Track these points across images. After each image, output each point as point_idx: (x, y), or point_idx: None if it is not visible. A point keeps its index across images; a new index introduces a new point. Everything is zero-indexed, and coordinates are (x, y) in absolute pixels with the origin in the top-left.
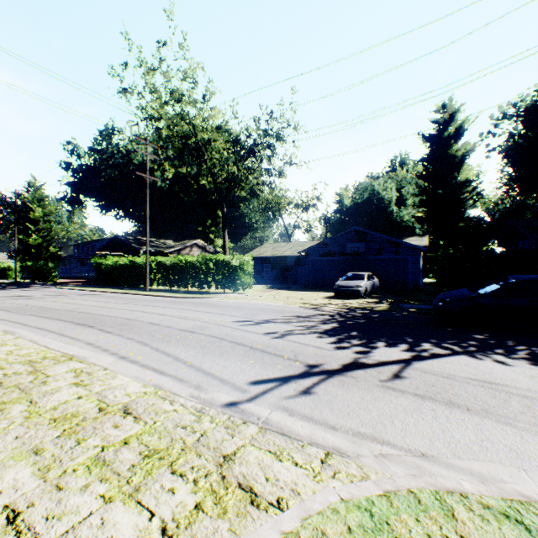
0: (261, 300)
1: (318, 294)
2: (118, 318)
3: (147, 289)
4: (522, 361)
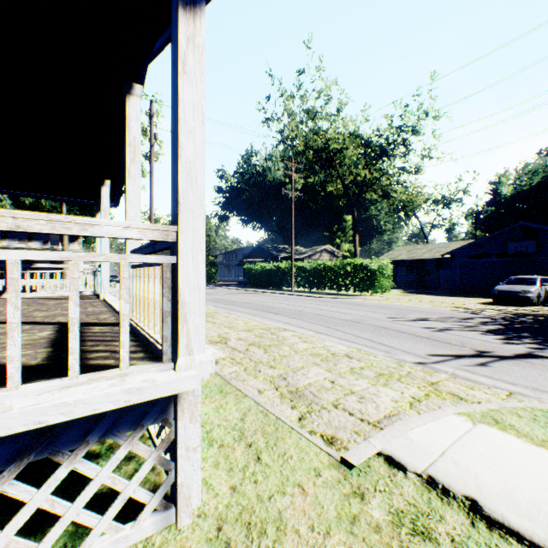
0: (404, 302)
1: (469, 300)
2: (288, 309)
3: (292, 290)
4: None
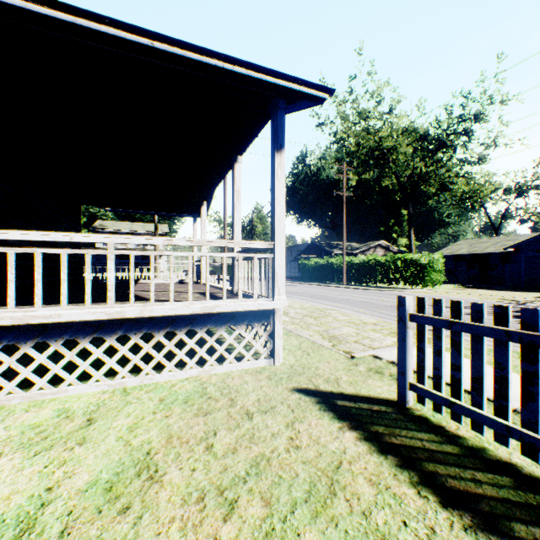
0: (451, 295)
1: (528, 294)
2: (337, 298)
3: (343, 283)
4: None
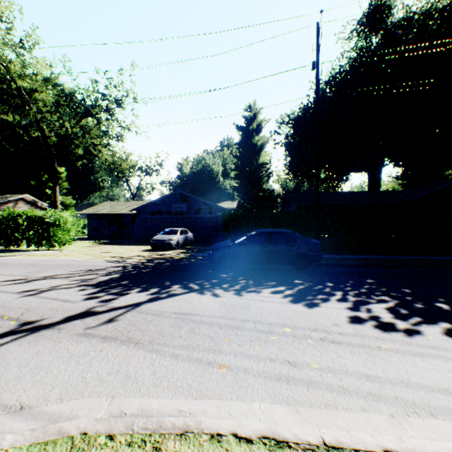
0: (70, 256)
1: (140, 248)
2: None
3: None
4: (231, 291)
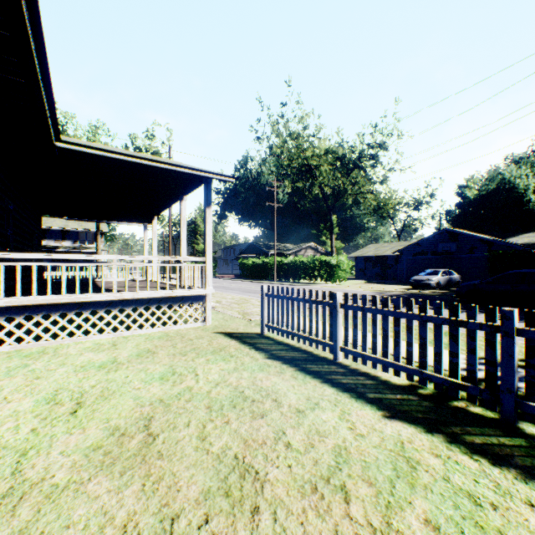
0: (347, 288)
1: (400, 287)
2: None
3: (274, 280)
4: None
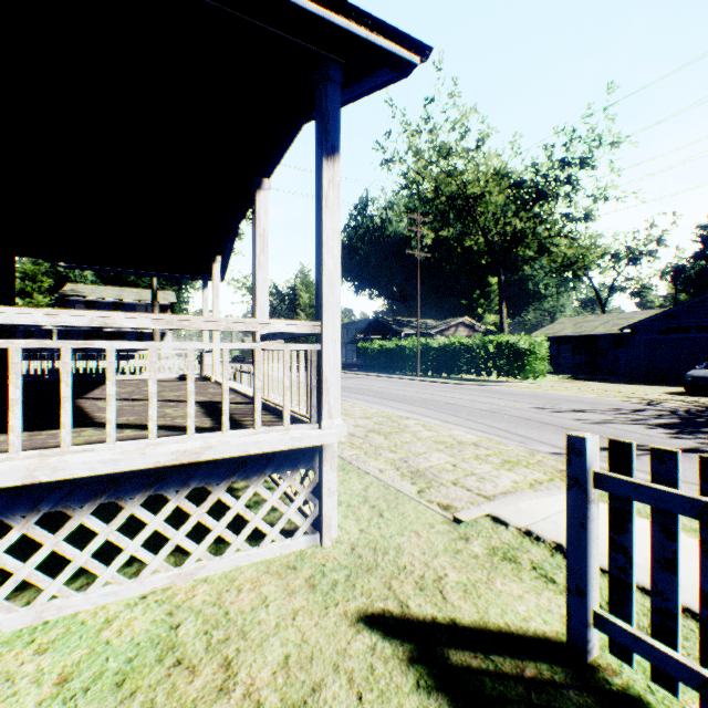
0: (561, 391)
1: (653, 389)
2: (412, 397)
3: (418, 375)
4: None
